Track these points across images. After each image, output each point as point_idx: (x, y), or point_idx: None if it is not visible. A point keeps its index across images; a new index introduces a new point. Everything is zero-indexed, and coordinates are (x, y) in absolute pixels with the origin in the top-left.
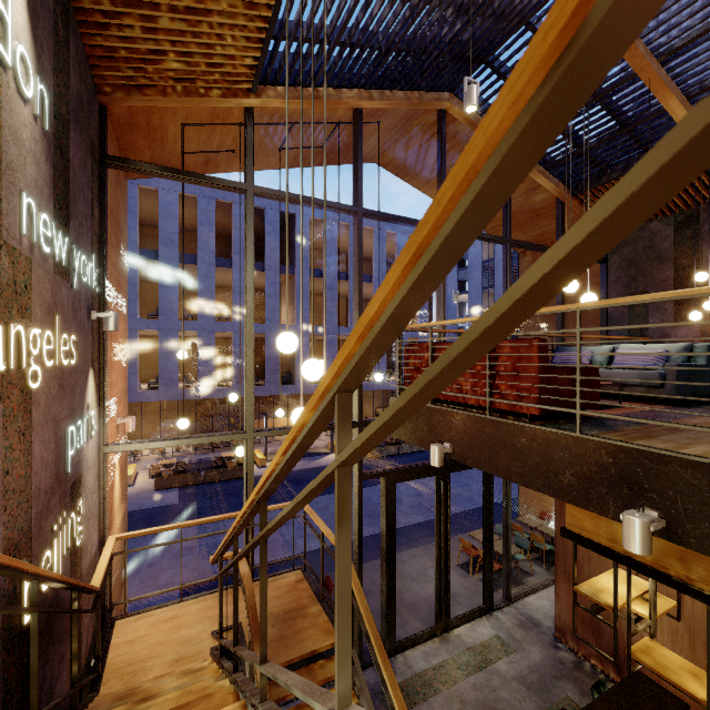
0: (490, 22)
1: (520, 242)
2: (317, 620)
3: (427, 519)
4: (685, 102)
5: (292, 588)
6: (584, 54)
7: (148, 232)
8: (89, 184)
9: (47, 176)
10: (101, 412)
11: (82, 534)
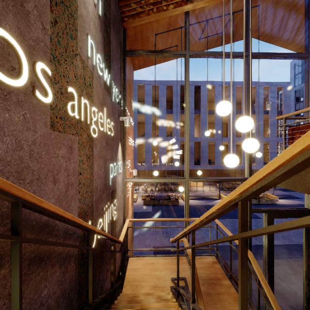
0: None
1: None
2: (229, 290)
3: (283, 243)
4: None
5: (210, 265)
6: None
7: (141, 104)
8: (119, 60)
9: (100, 39)
10: (124, 163)
11: (116, 215)
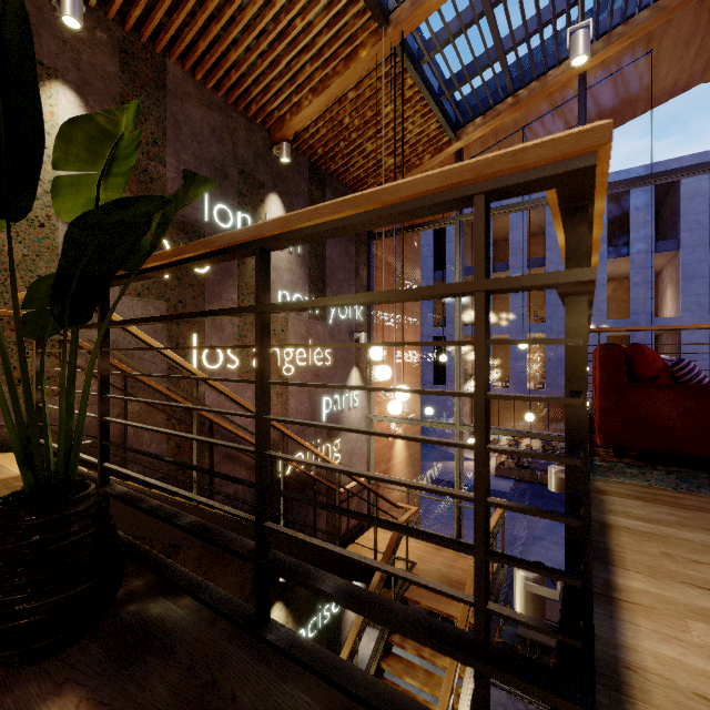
0: None
1: None
2: None
3: None
4: None
5: None
6: None
7: None
8: (352, 260)
9: (302, 275)
10: (368, 394)
11: (343, 460)
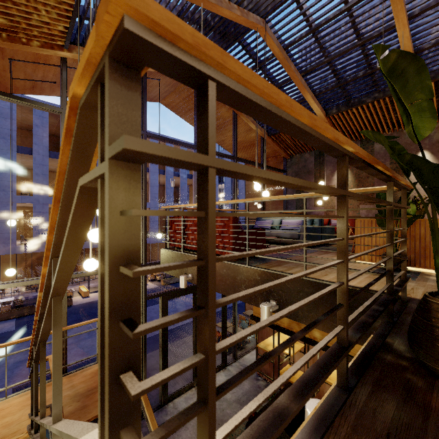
0: (219, 37)
1: (242, 159)
2: None
3: None
4: (313, 97)
5: (95, 374)
6: (77, 145)
7: None
8: None
9: None
10: None
11: None
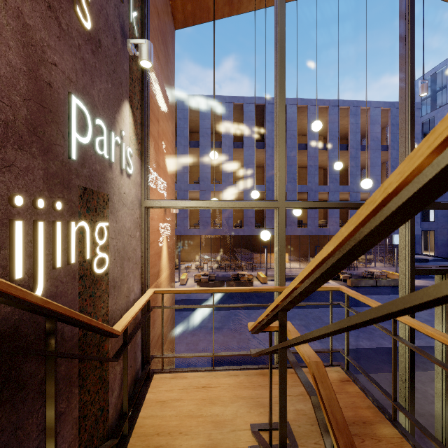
0: None
1: None
2: None
3: (429, 344)
4: None
5: (337, 388)
6: None
7: (194, 136)
8: None
9: None
10: (143, 166)
11: (111, 267)
